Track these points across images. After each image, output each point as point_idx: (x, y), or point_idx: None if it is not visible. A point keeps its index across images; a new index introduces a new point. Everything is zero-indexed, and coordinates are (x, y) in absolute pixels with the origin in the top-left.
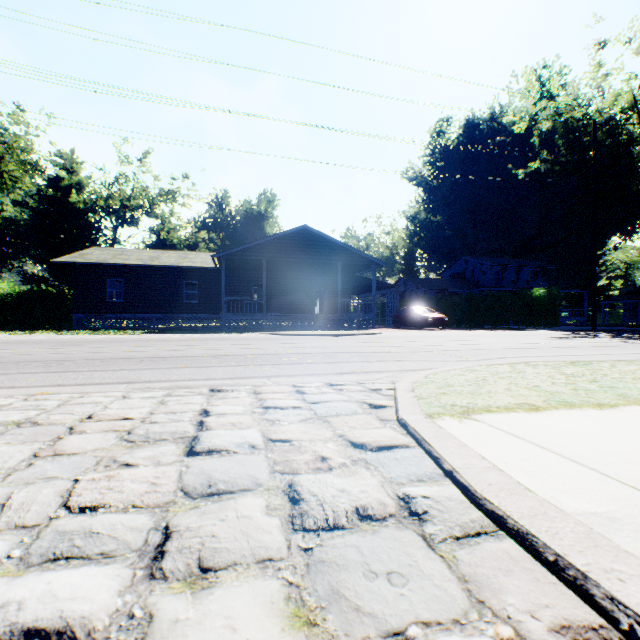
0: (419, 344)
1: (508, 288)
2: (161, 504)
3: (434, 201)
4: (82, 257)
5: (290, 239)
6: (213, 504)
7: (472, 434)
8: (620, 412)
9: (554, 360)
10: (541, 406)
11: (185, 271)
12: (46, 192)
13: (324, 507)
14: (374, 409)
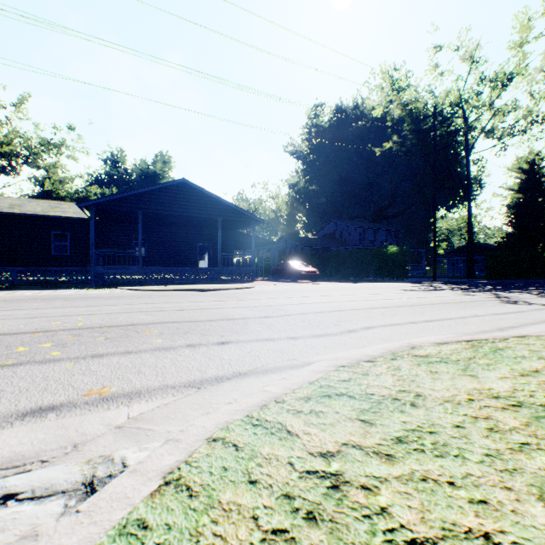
0: (281, 302)
1: (368, 246)
2: None
3: (311, 172)
4: None
5: (169, 192)
6: None
7: None
8: None
9: (444, 339)
10: None
11: (54, 221)
12: None
13: None
14: None
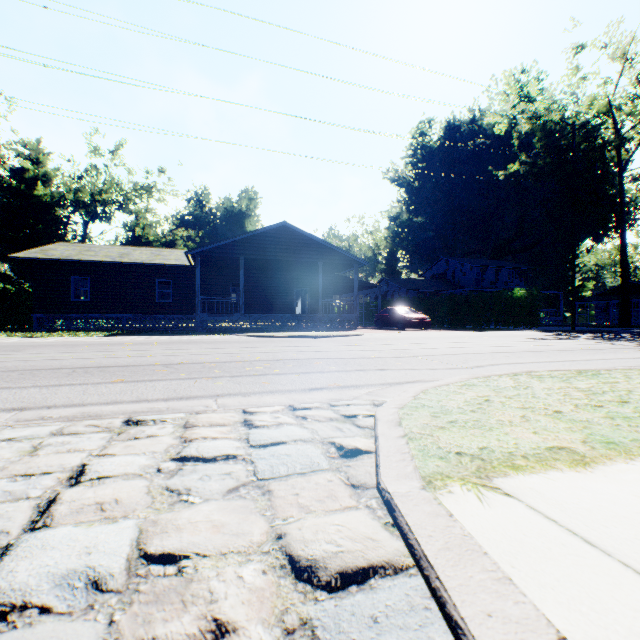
0: (403, 347)
1: (488, 289)
2: None
3: (416, 202)
4: (43, 253)
5: (269, 236)
6: None
7: (510, 537)
8: None
9: (557, 369)
10: (586, 454)
11: (158, 269)
12: (9, 184)
13: None
14: (344, 459)
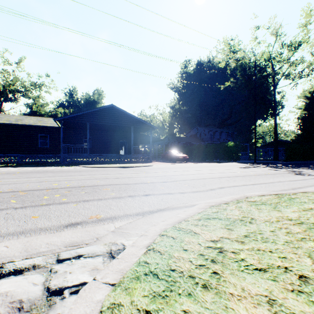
0: (170, 174)
1: (216, 142)
2: None
3: (183, 99)
4: None
5: (104, 112)
6: None
7: None
8: None
9: (263, 193)
10: None
11: (40, 128)
12: None
13: None
14: None
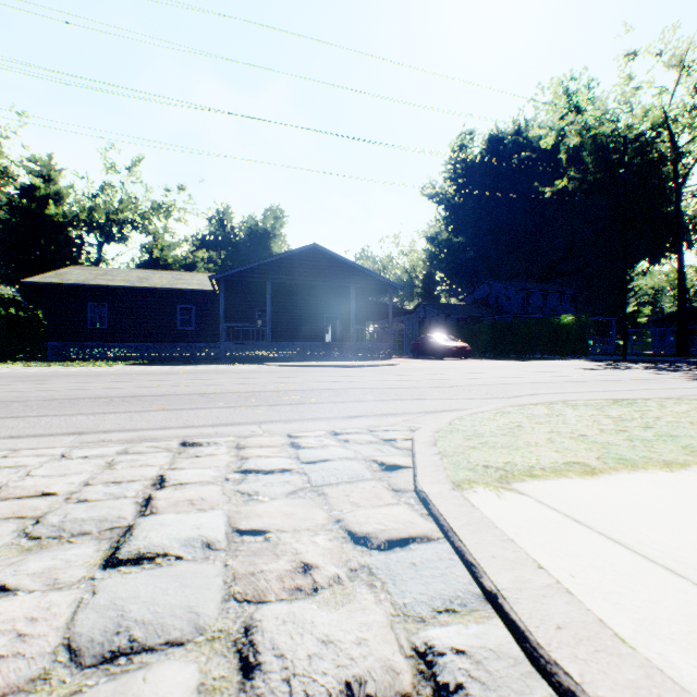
0: (440, 377)
1: (534, 315)
2: (9, 691)
3: (456, 220)
4: (58, 277)
5: (298, 259)
6: (102, 686)
7: (517, 518)
8: (696, 475)
9: (594, 398)
10: (597, 467)
11: (179, 294)
12: (19, 203)
13: (292, 686)
14: (386, 472)
